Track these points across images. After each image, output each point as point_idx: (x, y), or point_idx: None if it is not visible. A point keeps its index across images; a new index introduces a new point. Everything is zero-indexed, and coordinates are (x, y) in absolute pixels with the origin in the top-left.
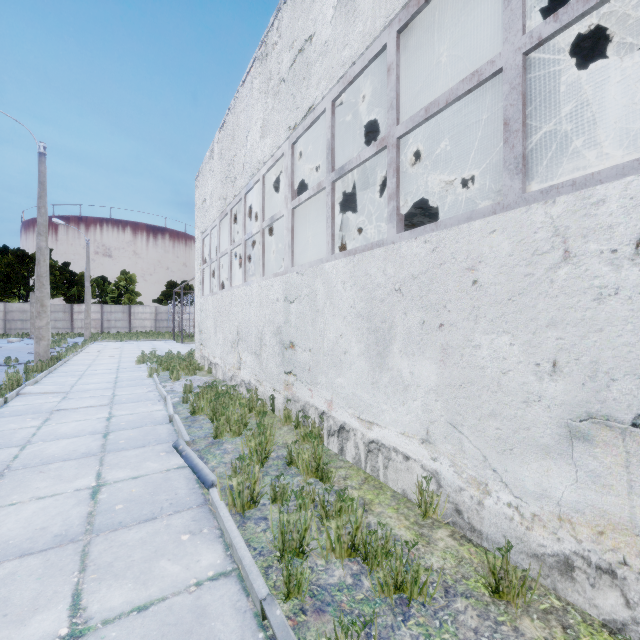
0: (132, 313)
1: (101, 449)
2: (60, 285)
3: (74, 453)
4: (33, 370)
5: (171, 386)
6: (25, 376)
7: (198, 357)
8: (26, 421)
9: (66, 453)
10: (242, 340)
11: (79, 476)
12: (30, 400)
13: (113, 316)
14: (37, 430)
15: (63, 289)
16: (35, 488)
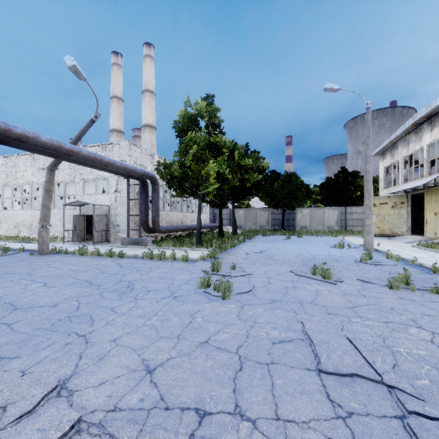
0: None
1: None
2: None
3: None
4: None
5: None
6: None
7: None
8: None
9: None
10: None
11: None
12: None
13: None
14: None
15: None
16: None
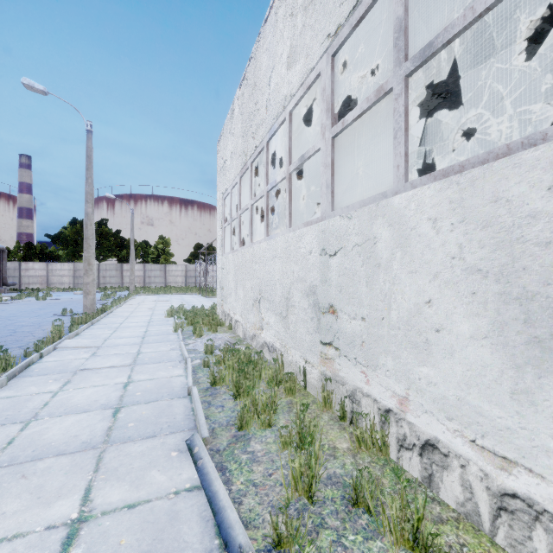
0: (167, 271)
1: (105, 437)
2: (113, 248)
3: (73, 441)
4: (78, 322)
5: (193, 344)
6: (69, 328)
7: (219, 312)
8: (47, 383)
9: (65, 440)
10: (264, 299)
11: (63, 492)
12: (63, 355)
13: (153, 273)
14: (51, 397)
15: (116, 252)
16: (0, 514)
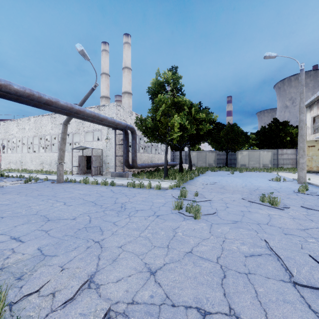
0: None
1: None
2: None
3: None
4: None
5: None
6: None
7: None
8: None
9: None
10: (11, 162)
11: None
12: None
13: None
14: None
15: None
16: None
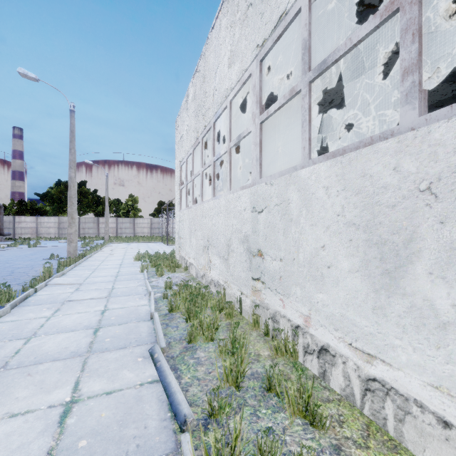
0: (136, 223)
1: (88, 348)
2: (91, 205)
3: (64, 351)
4: (64, 264)
5: (156, 281)
6: (56, 269)
7: (177, 256)
8: (42, 311)
9: (58, 351)
10: (211, 245)
11: (59, 384)
12: (53, 290)
13: (124, 225)
14: (46, 321)
15: (93, 207)
16: (14, 398)
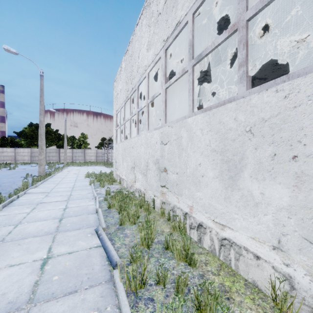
0: (86, 153)
1: (56, 229)
2: (54, 140)
3: (41, 231)
4: (36, 180)
5: (100, 190)
6: (31, 183)
7: (114, 175)
8: (23, 209)
9: (36, 231)
10: (136, 166)
11: (38, 249)
12: (30, 196)
13: (77, 154)
14: (27, 215)
15: (55, 142)
16: (11, 257)
